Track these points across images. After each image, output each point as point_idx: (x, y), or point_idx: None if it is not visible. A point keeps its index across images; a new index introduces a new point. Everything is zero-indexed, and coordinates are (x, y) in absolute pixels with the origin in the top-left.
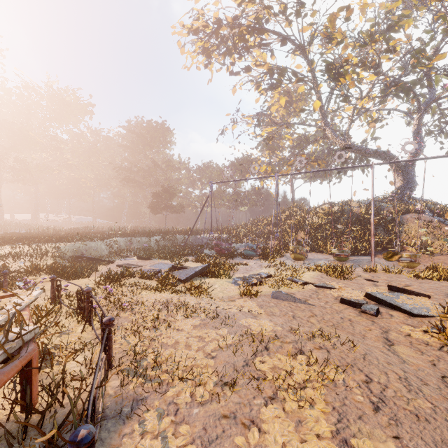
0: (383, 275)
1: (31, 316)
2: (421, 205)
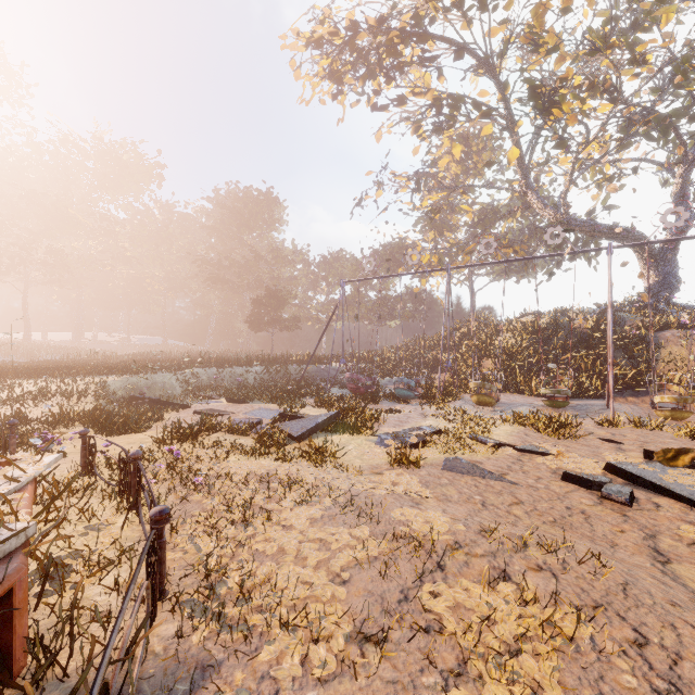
0: (631, 432)
1: (32, 502)
2: (690, 315)
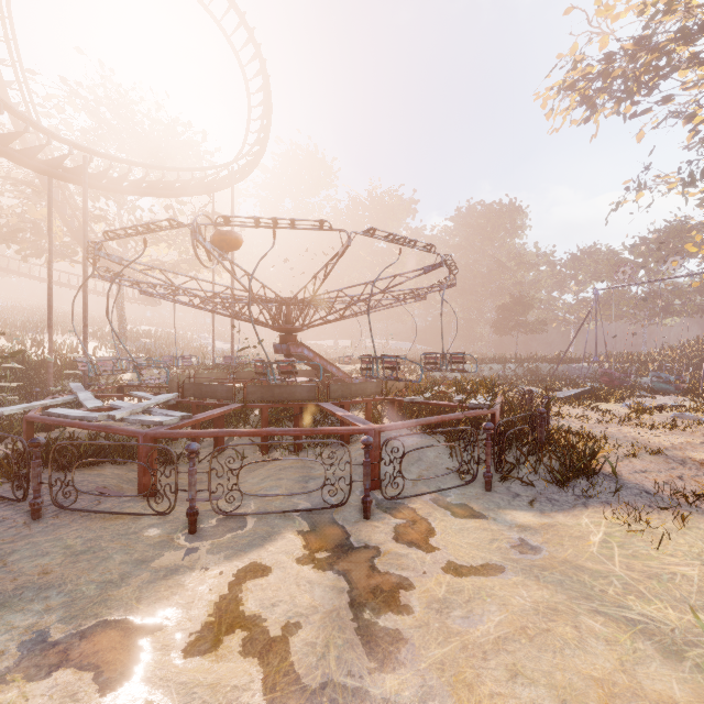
0: None
1: None
2: None
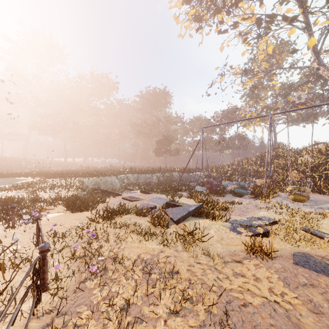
0: None
1: None
2: None
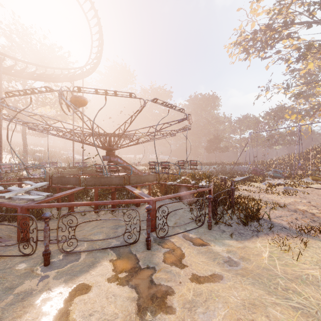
0: None
1: None
2: None
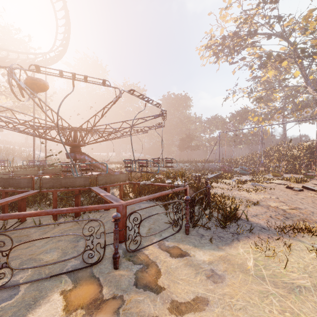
0: None
1: None
2: None
